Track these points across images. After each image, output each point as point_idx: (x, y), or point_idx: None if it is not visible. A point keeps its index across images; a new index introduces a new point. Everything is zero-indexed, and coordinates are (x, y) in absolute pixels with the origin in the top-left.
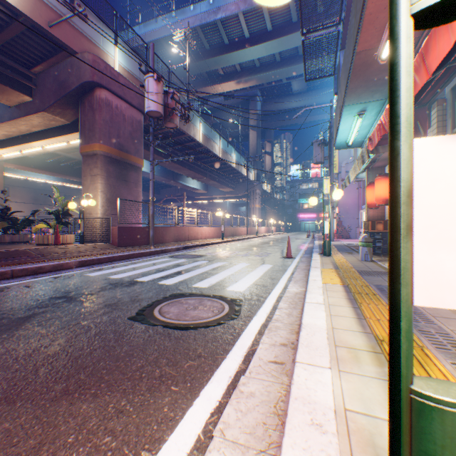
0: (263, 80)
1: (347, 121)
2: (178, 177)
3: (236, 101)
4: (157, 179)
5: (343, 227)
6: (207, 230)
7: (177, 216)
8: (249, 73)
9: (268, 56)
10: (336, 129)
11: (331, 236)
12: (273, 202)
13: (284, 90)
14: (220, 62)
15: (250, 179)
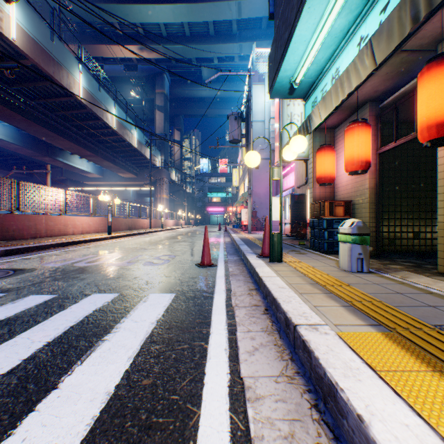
0: (172, 53)
1: (316, 5)
2: (57, 153)
3: (141, 74)
4: (20, 152)
5: (257, 218)
6: (87, 221)
7: (14, 195)
8: (155, 40)
9: (177, 26)
10: (285, 43)
11: (249, 227)
12: (183, 194)
13: (194, 74)
14: (117, 13)
15: (157, 165)
